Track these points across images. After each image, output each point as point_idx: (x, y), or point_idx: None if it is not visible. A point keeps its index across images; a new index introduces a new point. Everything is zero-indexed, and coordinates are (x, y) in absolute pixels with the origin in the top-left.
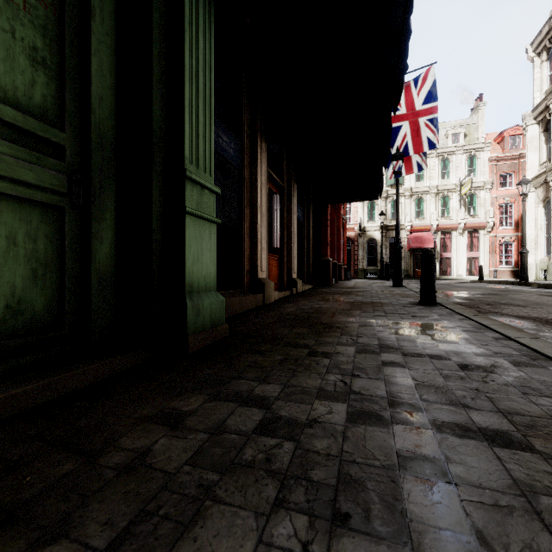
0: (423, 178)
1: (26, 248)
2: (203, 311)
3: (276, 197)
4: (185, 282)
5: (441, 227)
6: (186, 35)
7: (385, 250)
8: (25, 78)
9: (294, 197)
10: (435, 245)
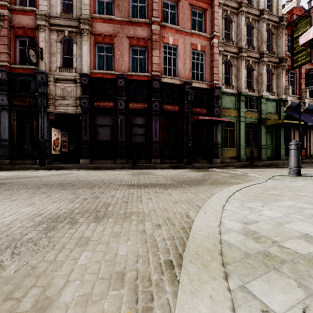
0: None
1: (270, 152)
2: (282, 157)
3: (304, 136)
4: (281, 154)
5: None
6: (281, 134)
7: None
8: (270, 143)
9: (312, 134)
10: None
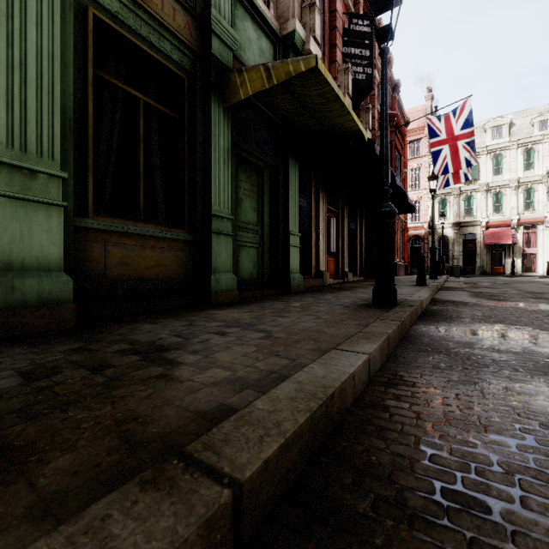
0: (502, 171)
1: (253, 259)
2: (295, 280)
3: (333, 220)
4: (290, 269)
5: (523, 221)
6: (290, 184)
7: (457, 247)
8: (253, 216)
9: (346, 217)
10: (515, 240)
